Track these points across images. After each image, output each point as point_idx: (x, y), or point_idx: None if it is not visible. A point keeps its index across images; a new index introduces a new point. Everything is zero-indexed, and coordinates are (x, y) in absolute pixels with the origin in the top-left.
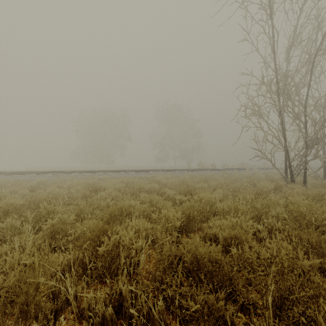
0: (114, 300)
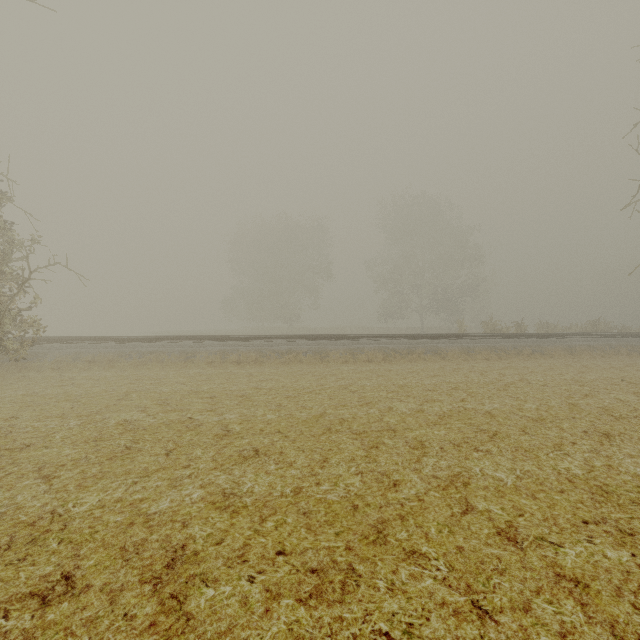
0: None
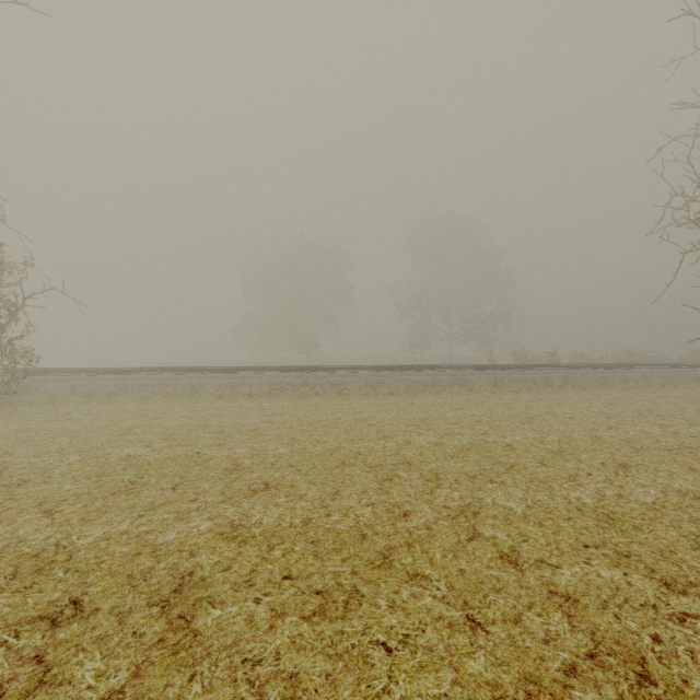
0: None
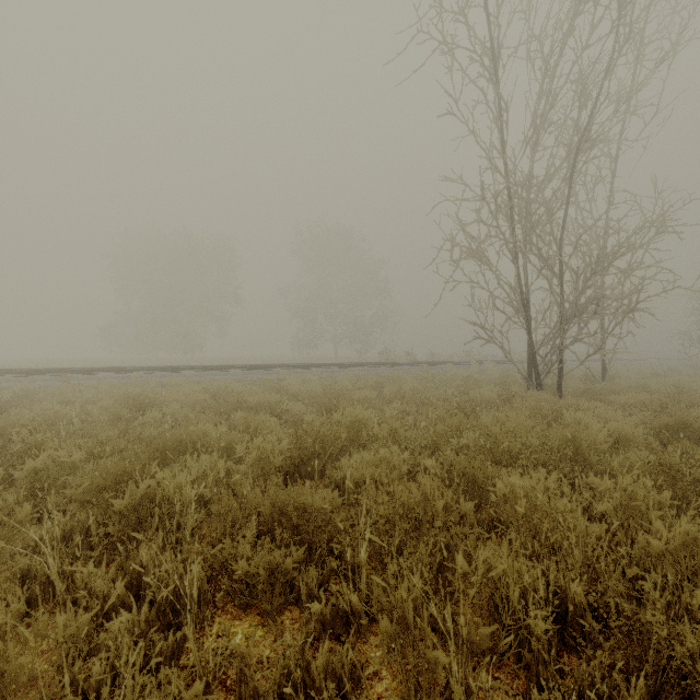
0: (132, 576)
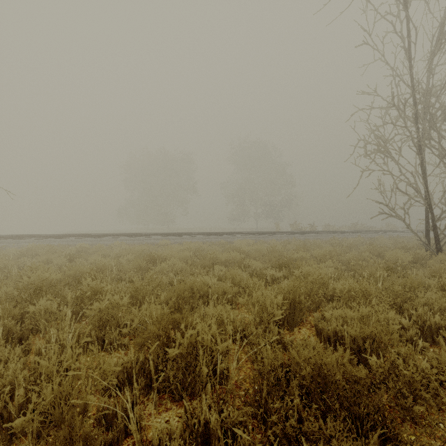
0: (197, 434)
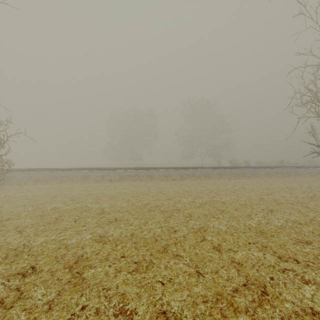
0: None
